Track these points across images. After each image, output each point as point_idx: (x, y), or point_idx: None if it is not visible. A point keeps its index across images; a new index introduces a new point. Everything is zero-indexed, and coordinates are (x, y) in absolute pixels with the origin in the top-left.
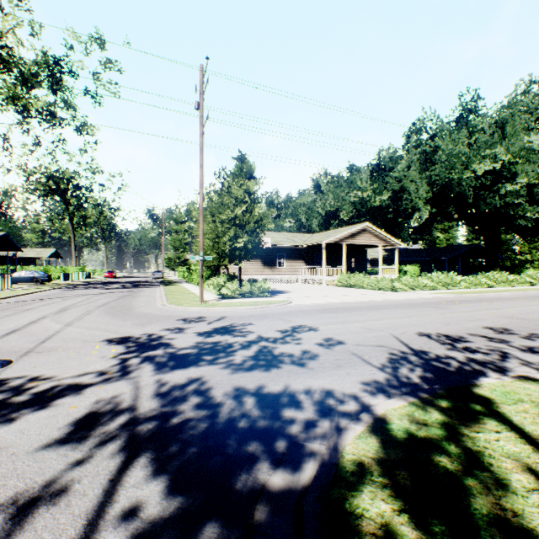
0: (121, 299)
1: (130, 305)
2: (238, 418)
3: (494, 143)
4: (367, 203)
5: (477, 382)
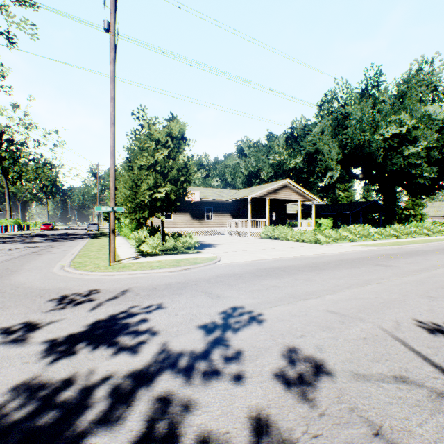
0: (20, 257)
1: (18, 267)
2: None
3: (398, 110)
4: (284, 165)
5: None
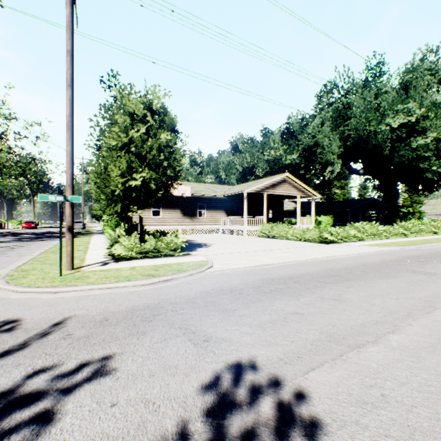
0: None
1: None
2: None
3: (405, 99)
4: (280, 161)
5: None
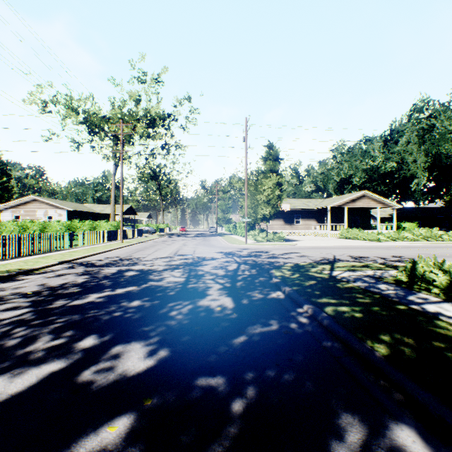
0: (204, 241)
1: (210, 244)
2: (262, 263)
3: None
4: (378, 169)
5: (339, 262)
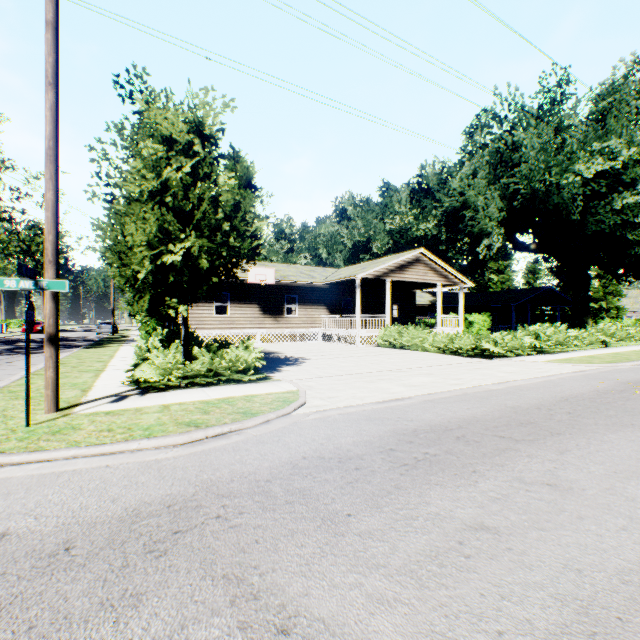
0: None
1: None
2: None
3: (603, 135)
4: (408, 232)
5: None
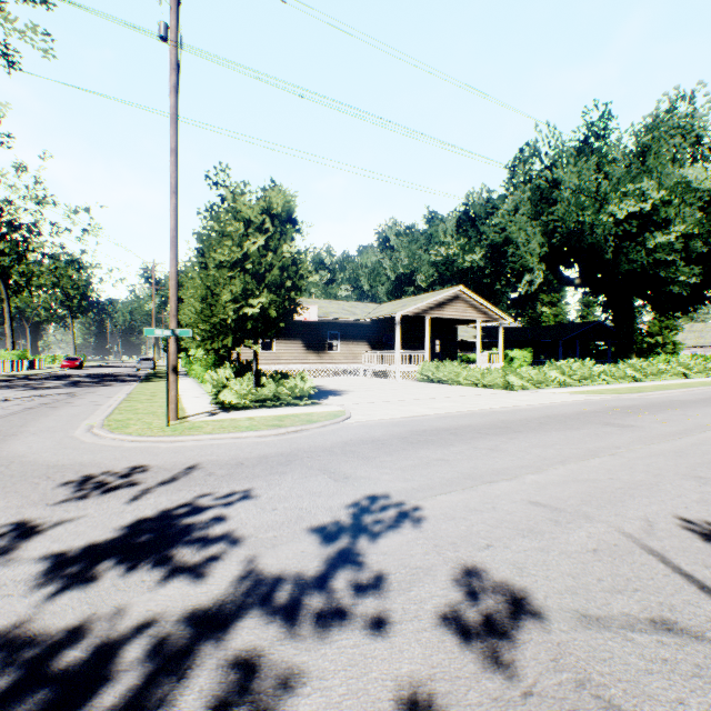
0: (22, 413)
1: (16, 429)
2: None
3: (638, 175)
4: (454, 264)
5: None
